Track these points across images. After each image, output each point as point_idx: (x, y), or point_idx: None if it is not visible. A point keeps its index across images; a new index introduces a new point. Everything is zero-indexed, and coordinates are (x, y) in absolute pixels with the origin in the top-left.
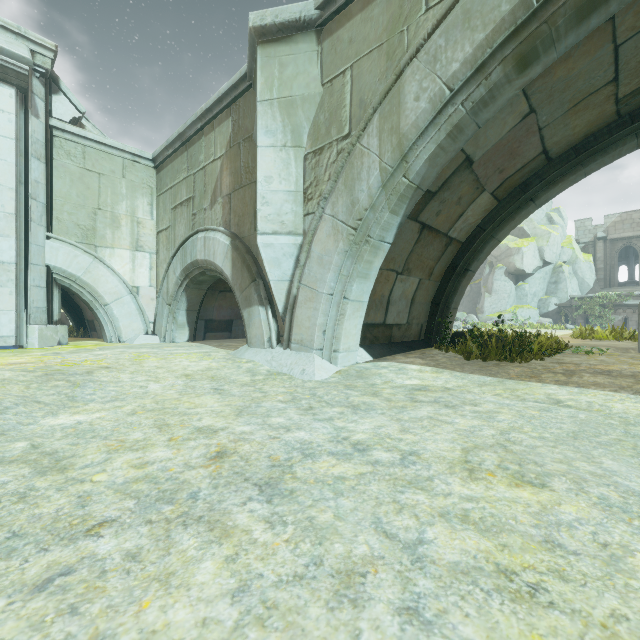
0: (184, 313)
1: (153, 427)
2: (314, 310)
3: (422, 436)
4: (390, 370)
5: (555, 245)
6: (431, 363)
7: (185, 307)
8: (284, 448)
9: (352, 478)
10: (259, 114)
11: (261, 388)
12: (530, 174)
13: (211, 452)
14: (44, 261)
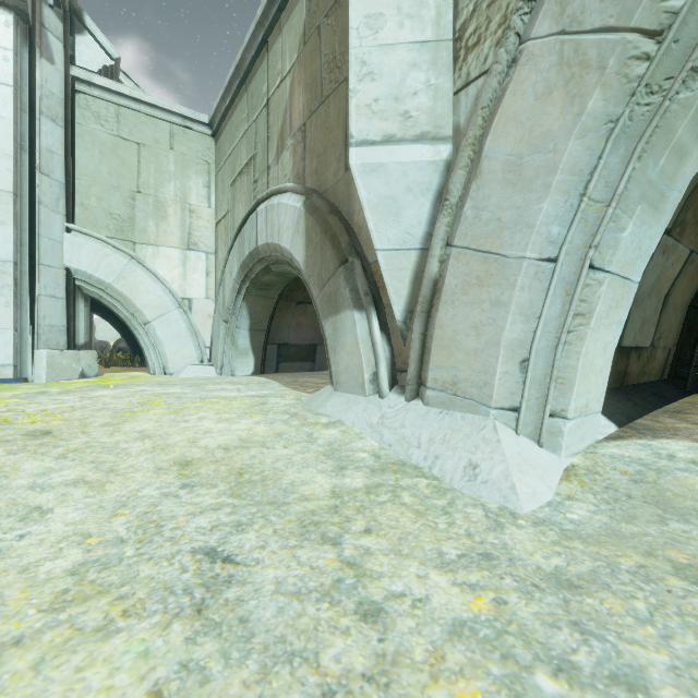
0: (246, 334)
1: None
2: (493, 306)
3: None
4: None
5: None
6: None
7: (247, 325)
8: None
9: None
10: None
11: (361, 564)
12: None
13: None
14: (62, 262)
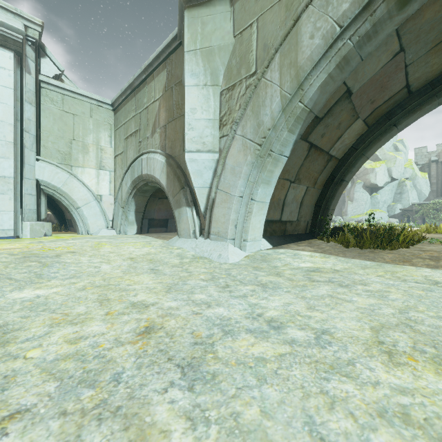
0: (133, 214)
1: (96, 301)
2: (228, 209)
3: (328, 314)
4: (287, 255)
5: (400, 166)
6: (318, 250)
7: (134, 209)
8: (205, 324)
9: (272, 360)
10: (186, 61)
11: (187, 269)
12: (394, 105)
13: (140, 327)
14: (34, 176)
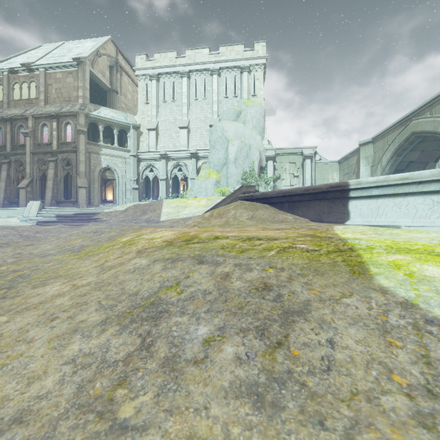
0: None
1: None
2: None
3: None
4: None
5: None
6: None
7: None
8: None
9: None
10: (360, 160)
11: None
12: None
13: None
14: None
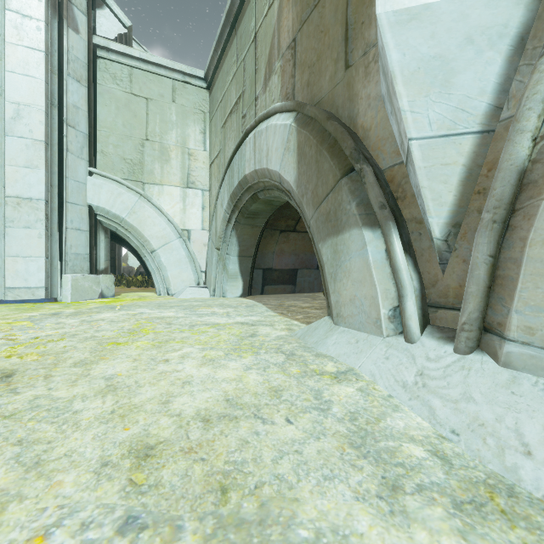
0: (235, 259)
1: None
2: None
3: None
4: None
5: None
6: None
7: (236, 251)
8: None
9: None
10: None
11: None
12: None
13: None
14: (86, 200)
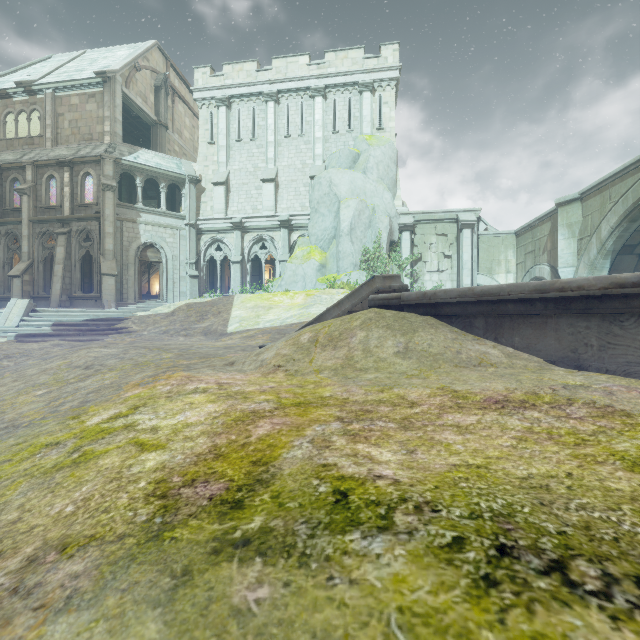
0: None
1: None
2: None
3: None
4: None
5: None
6: None
7: None
8: None
9: None
10: (558, 230)
11: None
12: None
13: None
14: (476, 282)
